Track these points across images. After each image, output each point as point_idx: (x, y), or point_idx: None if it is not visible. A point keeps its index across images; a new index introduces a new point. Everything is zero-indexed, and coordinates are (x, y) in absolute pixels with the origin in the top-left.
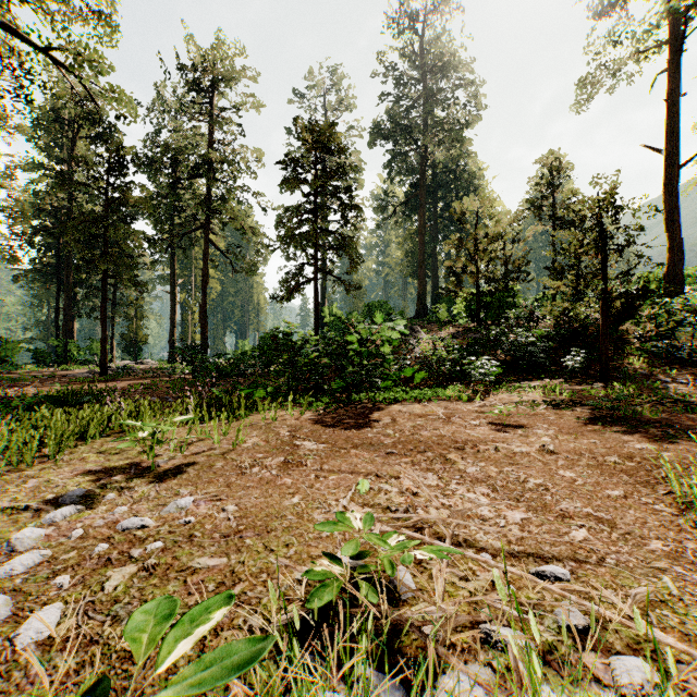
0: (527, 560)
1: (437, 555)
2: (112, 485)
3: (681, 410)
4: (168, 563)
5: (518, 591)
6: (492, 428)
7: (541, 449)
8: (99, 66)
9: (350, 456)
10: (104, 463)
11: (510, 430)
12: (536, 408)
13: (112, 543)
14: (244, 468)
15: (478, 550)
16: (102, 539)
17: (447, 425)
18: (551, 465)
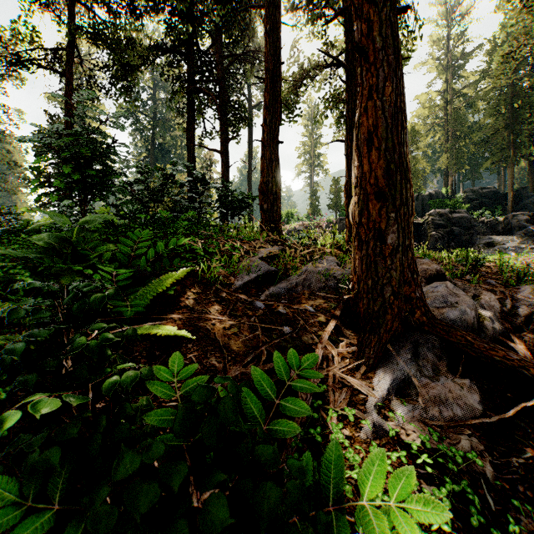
0: None
1: None
2: None
3: None
4: None
5: None
6: None
7: None
8: None
9: None
10: None
11: None
12: None
13: None
14: None
15: None
16: None
17: None
18: None
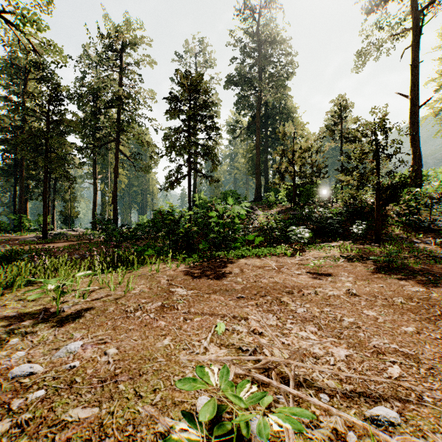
0: (359, 400)
1: (292, 425)
2: (19, 330)
3: (432, 261)
4: (42, 416)
5: (360, 440)
6: (310, 276)
7: (347, 292)
8: (39, 27)
9: (210, 300)
10: (20, 309)
11: (322, 278)
12: (337, 261)
13: None
14: (129, 312)
15: (317, 390)
16: None
17: (278, 274)
18: (357, 306)
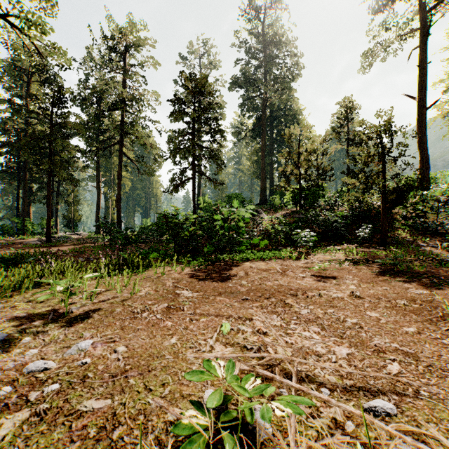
0: (358, 394)
1: (293, 410)
2: (31, 329)
3: (437, 265)
4: (59, 406)
5: (358, 429)
6: (315, 279)
7: (351, 294)
8: (43, 29)
9: (216, 302)
10: (29, 310)
11: (327, 280)
12: (342, 264)
13: (15, 387)
14: (136, 313)
15: (318, 385)
16: (8, 382)
17: (283, 277)
18: (360, 307)
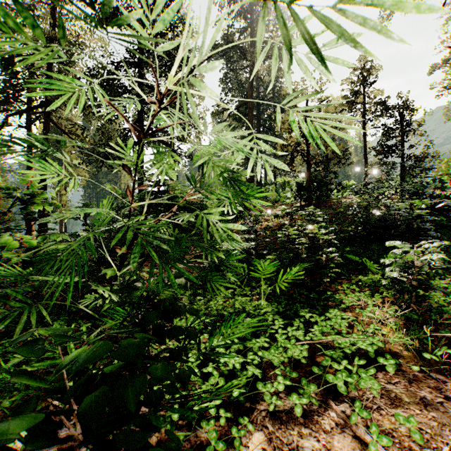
0: None
1: None
2: None
3: None
4: None
5: None
6: None
7: None
8: None
9: None
10: None
11: None
12: None
13: None
14: None
15: None
16: None
17: None
18: None
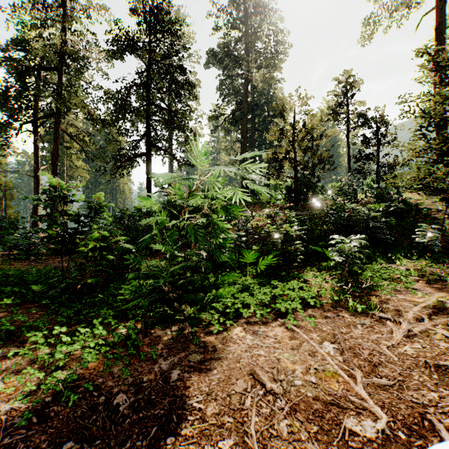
0: None
1: None
2: None
3: None
4: None
5: None
6: None
7: None
8: None
9: None
10: None
11: None
12: None
13: None
14: None
15: None
16: None
17: None
18: None
